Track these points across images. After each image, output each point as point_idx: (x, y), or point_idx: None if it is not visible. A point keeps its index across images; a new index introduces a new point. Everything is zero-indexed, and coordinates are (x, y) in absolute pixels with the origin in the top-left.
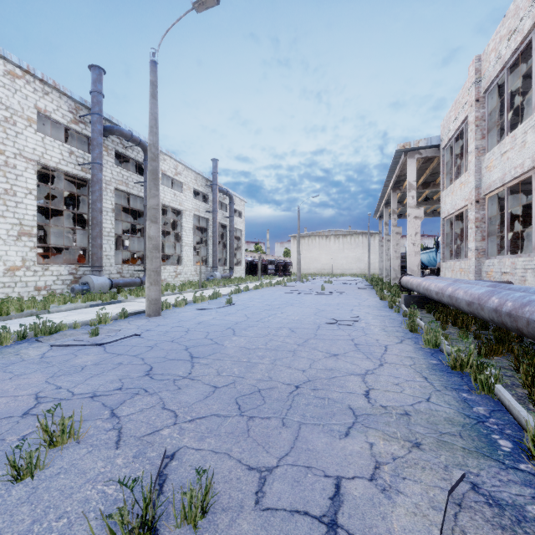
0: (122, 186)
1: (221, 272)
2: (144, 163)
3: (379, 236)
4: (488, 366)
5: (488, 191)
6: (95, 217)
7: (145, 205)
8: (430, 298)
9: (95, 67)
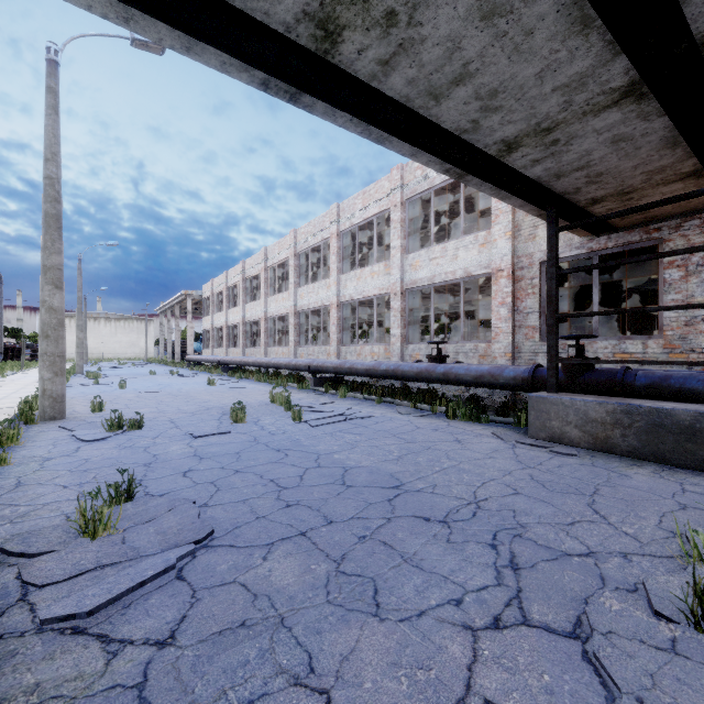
0: None
1: None
2: None
3: (161, 327)
4: (206, 368)
5: (215, 327)
6: None
7: None
8: (198, 364)
9: None
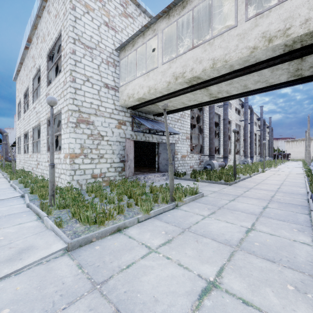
0: (258, 133)
1: (267, 158)
2: (263, 126)
3: None
4: None
5: None
6: (262, 143)
7: (264, 138)
8: None
9: (262, 106)
